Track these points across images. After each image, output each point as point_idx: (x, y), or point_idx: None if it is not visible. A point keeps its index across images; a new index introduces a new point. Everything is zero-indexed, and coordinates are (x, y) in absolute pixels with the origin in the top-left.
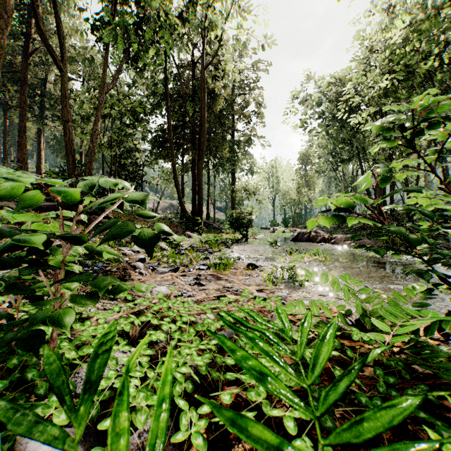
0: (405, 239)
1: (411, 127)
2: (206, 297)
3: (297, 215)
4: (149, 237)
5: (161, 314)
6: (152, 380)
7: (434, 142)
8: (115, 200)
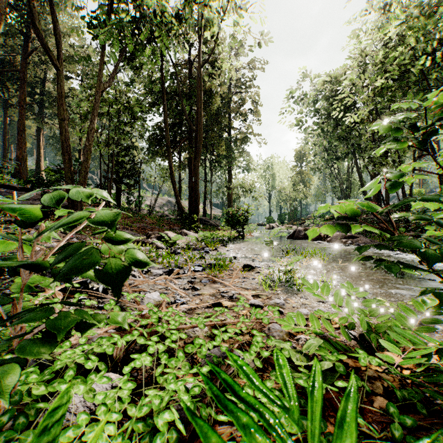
0: (420, 254)
1: (422, 128)
2: (199, 305)
3: (293, 211)
4: (117, 270)
5: (150, 329)
6: (130, 426)
7: (429, 140)
8: (77, 222)
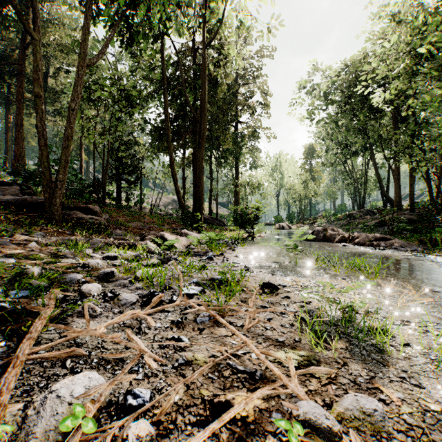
0: None
1: None
2: None
3: (303, 210)
4: None
5: None
6: None
7: None
8: None
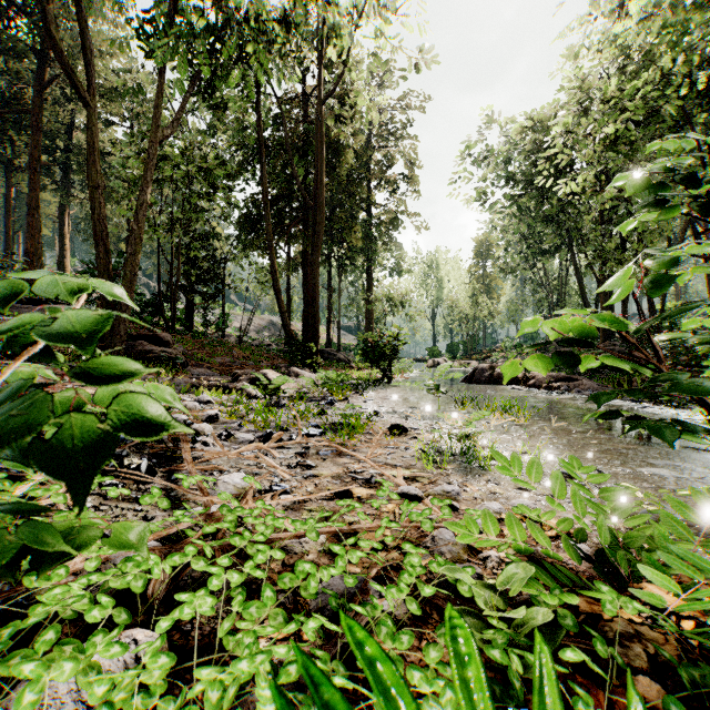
0: None
1: None
2: (311, 496)
3: (472, 339)
4: (86, 441)
5: (219, 542)
6: None
7: (692, 222)
8: (8, 333)
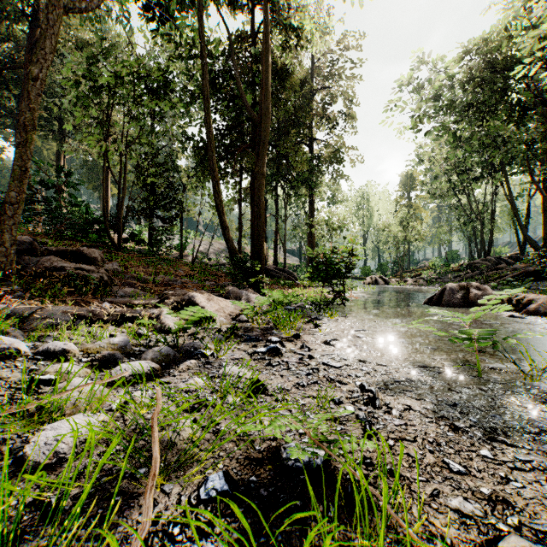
0: None
1: None
2: None
3: (403, 259)
4: None
5: None
6: None
7: None
8: None
